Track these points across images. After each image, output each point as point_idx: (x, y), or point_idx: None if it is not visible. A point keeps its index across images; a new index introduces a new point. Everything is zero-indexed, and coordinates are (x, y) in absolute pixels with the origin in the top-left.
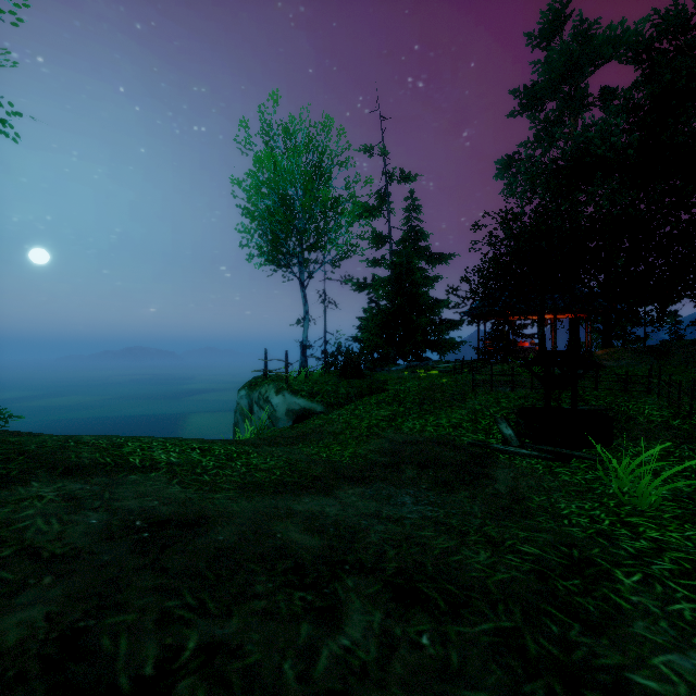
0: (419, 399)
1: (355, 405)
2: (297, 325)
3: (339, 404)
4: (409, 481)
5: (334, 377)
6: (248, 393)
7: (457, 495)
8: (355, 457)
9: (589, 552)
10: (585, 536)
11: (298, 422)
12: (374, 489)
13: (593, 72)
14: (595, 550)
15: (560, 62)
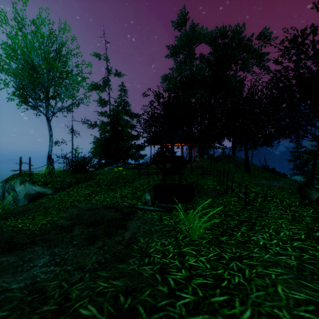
0: (110, 183)
1: (72, 188)
2: (55, 145)
3: (63, 188)
4: (68, 239)
5: (68, 173)
6: (3, 184)
7: (92, 247)
8: (46, 224)
9: (140, 298)
10: (150, 274)
11: (32, 201)
12: (21, 256)
13: (197, 46)
14: (146, 293)
15: (185, 37)
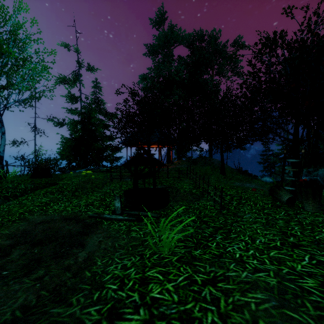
0: (75, 188)
1: (27, 196)
2: (13, 145)
3: (15, 196)
4: None
5: (26, 178)
6: None
7: (27, 278)
8: None
9: None
10: (94, 322)
11: None
12: None
13: (175, 47)
14: None
15: (163, 37)
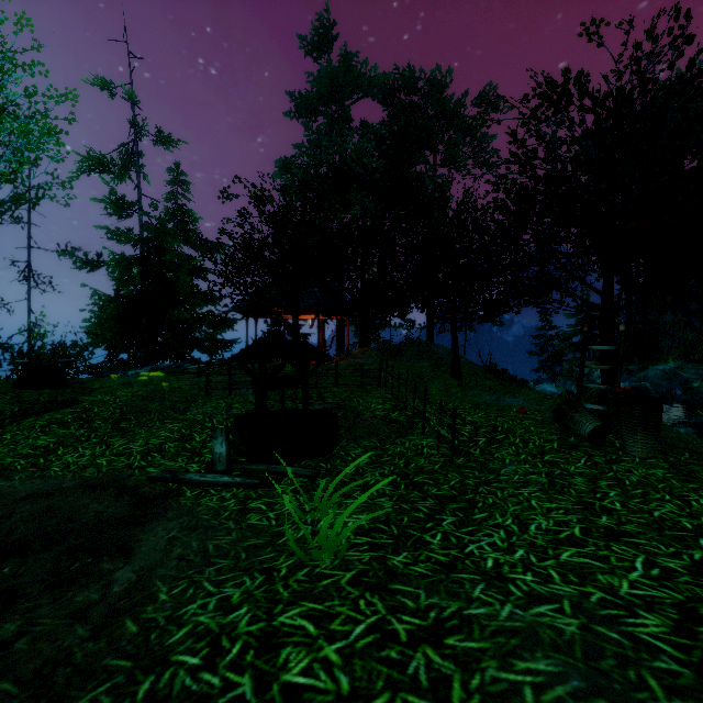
0: (120, 413)
1: (1, 432)
2: None
3: None
4: None
5: (3, 389)
6: None
7: None
8: None
9: None
10: None
11: None
12: None
13: (355, 101)
14: None
15: (328, 78)
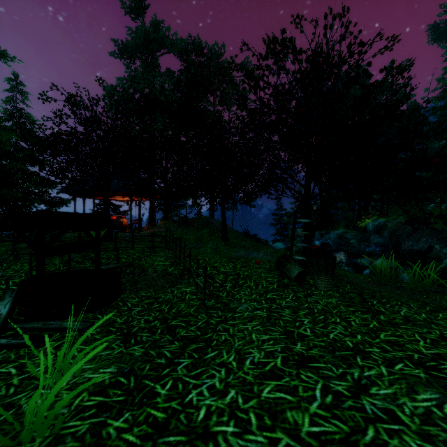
0: None
1: None
2: None
3: None
4: None
5: None
6: None
7: None
8: None
9: None
10: None
11: None
12: None
13: (162, 54)
14: None
15: (142, 33)
